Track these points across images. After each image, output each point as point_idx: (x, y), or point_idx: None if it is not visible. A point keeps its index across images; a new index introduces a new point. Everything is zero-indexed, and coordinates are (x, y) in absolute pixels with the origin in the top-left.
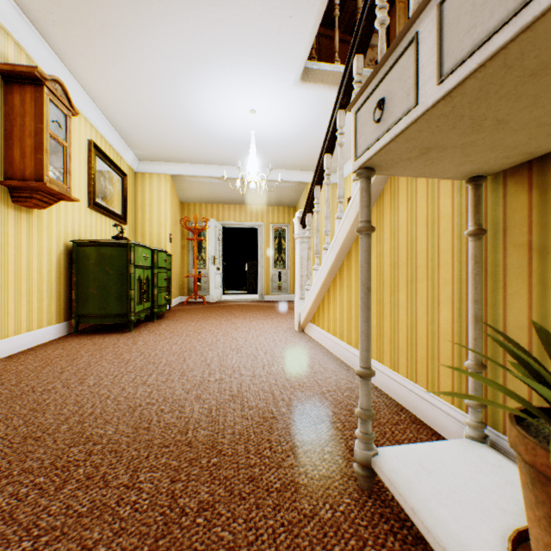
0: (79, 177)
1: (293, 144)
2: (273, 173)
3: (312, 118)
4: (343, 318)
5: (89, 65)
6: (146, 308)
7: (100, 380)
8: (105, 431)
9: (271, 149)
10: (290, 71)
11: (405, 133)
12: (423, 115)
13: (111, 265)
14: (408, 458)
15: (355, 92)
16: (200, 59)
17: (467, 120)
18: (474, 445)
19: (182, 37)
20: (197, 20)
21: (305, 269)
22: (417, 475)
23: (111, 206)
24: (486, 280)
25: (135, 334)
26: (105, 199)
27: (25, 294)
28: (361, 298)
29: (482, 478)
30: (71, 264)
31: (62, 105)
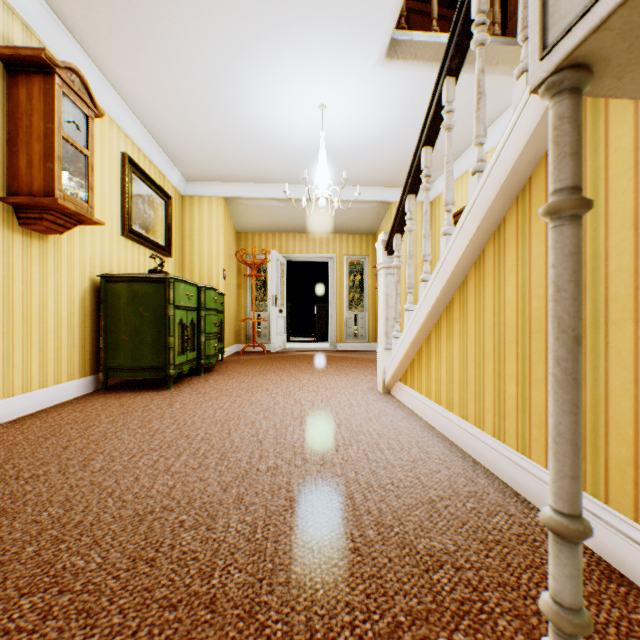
0: (110, 198)
1: (373, 150)
2: (347, 191)
3: (399, 112)
4: (452, 379)
5: (117, 53)
6: (191, 359)
7: (109, 463)
8: (85, 563)
9: (346, 159)
10: (372, 42)
11: None
12: None
13: (145, 305)
14: None
15: (475, 39)
16: (253, 35)
17: None
18: None
19: (229, 2)
20: None
21: (391, 310)
22: None
23: (151, 235)
24: None
25: (174, 392)
26: (144, 226)
27: (37, 342)
28: (557, 359)
29: None
30: (100, 305)
31: (81, 102)
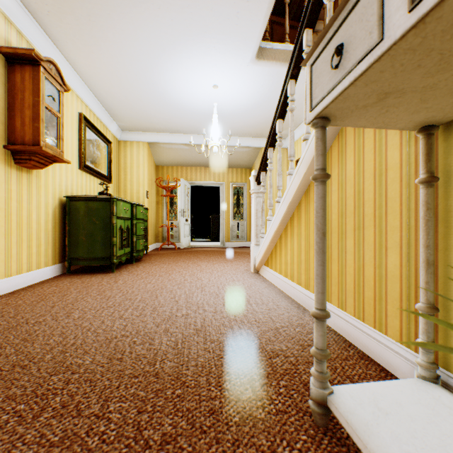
0: (71, 144)
1: (249, 114)
2: (232, 140)
3: (265, 91)
4: (293, 261)
5: (78, 49)
6: (127, 253)
7: (83, 314)
8: (83, 361)
9: (231, 119)
10: (247, 49)
11: (367, 74)
12: (389, 50)
13: (97, 216)
14: (363, 398)
15: None
16: (170, 42)
17: (435, 56)
18: (427, 385)
19: (155, 22)
20: (167, 6)
21: (259, 220)
22: (374, 417)
23: (98, 168)
24: (437, 226)
25: (117, 274)
26: (93, 162)
27: (25, 241)
28: (316, 242)
29: (441, 422)
30: (65, 216)
31: (56, 82)
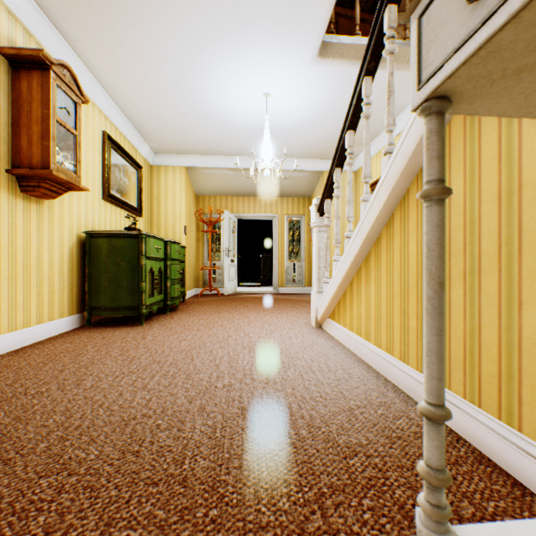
0: (93, 169)
1: (308, 130)
2: (287, 162)
3: (329, 99)
4: (369, 315)
5: (99, 51)
6: (159, 301)
7: (98, 382)
8: (86, 455)
9: (286, 136)
10: (307, 44)
11: None
12: None
13: (122, 257)
14: None
15: (386, 49)
16: (210, 38)
17: None
18: None
19: (192, 12)
20: None
21: (322, 261)
22: None
23: (126, 198)
24: None
25: (146, 327)
26: (120, 191)
27: (35, 286)
28: (428, 298)
29: None
30: (85, 256)
31: (71, 91)
